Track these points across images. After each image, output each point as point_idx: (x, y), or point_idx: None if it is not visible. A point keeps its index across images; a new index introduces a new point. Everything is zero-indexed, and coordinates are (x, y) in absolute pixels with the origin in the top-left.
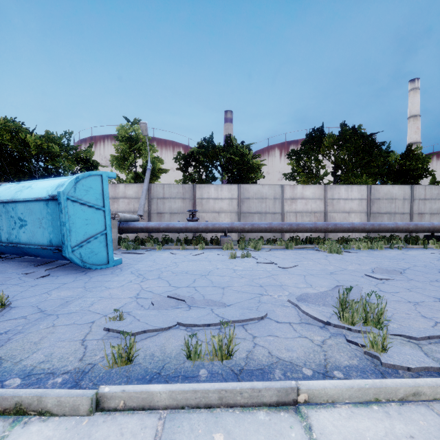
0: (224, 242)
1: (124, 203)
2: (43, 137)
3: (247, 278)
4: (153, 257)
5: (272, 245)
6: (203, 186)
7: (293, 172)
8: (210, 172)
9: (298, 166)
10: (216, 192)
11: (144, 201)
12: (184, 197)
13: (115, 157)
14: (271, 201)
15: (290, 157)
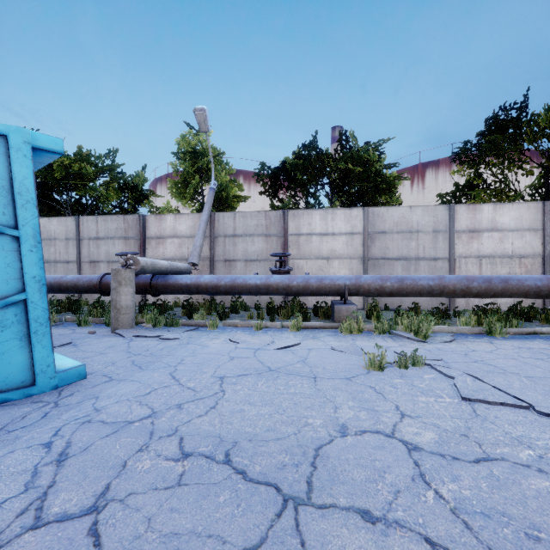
0: (341, 314)
1: (174, 246)
2: (75, 155)
3: None
4: (185, 352)
5: (448, 323)
6: (301, 213)
7: (456, 191)
8: (313, 195)
9: (474, 173)
10: (324, 222)
11: (201, 239)
12: (268, 233)
13: (173, 183)
14: (429, 237)
15: (458, 159)
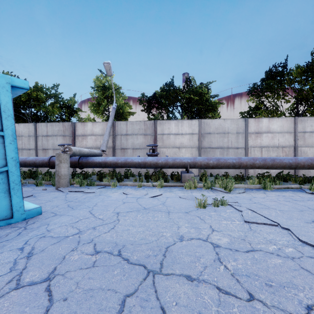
0: (185, 178)
1: (92, 140)
2: (33, 87)
3: (267, 306)
4: (97, 199)
5: (243, 183)
6: (164, 122)
7: (250, 110)
8: (171, 112)
9: (259, 101)
10: (177, 127)
11: (108, 137)
12: (146, 133)
13: (92, 104)
14: (234, 136)
15: (250, 93)
